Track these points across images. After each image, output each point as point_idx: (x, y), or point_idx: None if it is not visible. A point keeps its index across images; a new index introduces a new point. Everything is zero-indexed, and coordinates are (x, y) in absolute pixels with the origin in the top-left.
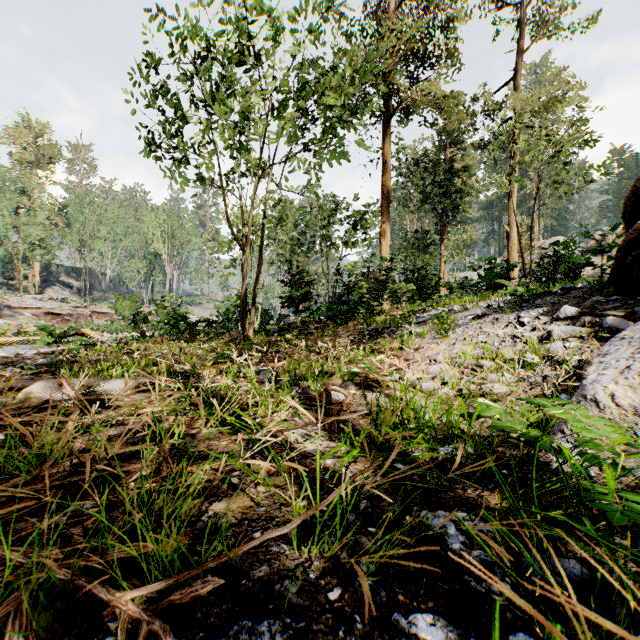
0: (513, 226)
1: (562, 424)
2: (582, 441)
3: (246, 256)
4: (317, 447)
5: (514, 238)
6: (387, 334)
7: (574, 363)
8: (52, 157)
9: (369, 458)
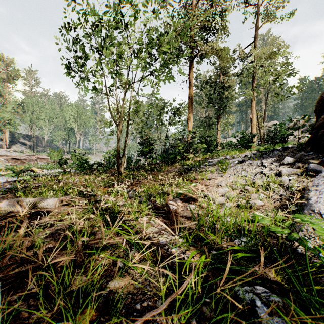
0: (253, 115)
1: (300, 226)
2: (322, 240)
3: (120, 130)
4: (165, 240)
5: (254, 121)
6: (193, 171)
7: (295, 188)
8: (15, 76)
9: (196, 247)
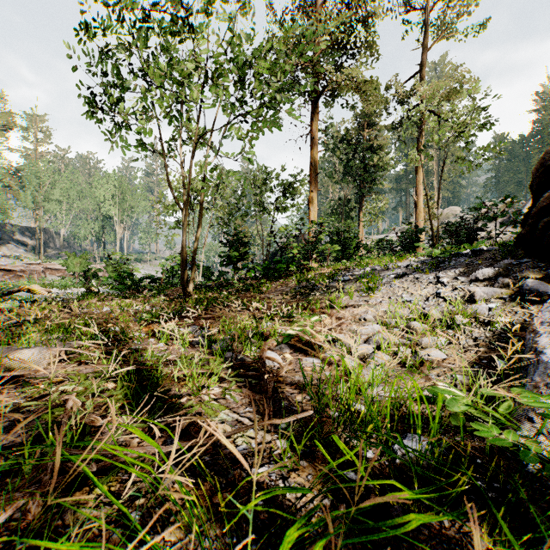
0: (420, 196)
1: (528, 410)
2: None
3: (185, 218)
4: (249, 443)
5: (421, 206)
6: (317, 291)
7: (502, 325)
8: (7, 124)
9: (312, 461)
